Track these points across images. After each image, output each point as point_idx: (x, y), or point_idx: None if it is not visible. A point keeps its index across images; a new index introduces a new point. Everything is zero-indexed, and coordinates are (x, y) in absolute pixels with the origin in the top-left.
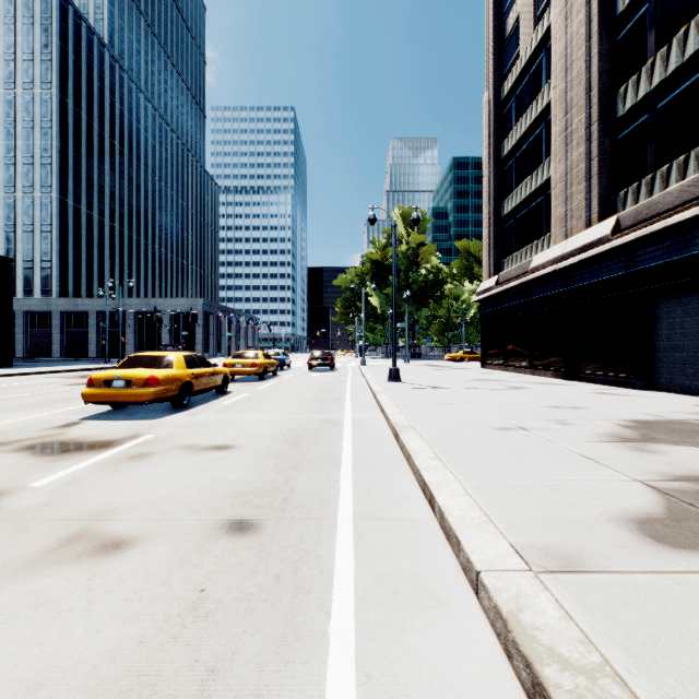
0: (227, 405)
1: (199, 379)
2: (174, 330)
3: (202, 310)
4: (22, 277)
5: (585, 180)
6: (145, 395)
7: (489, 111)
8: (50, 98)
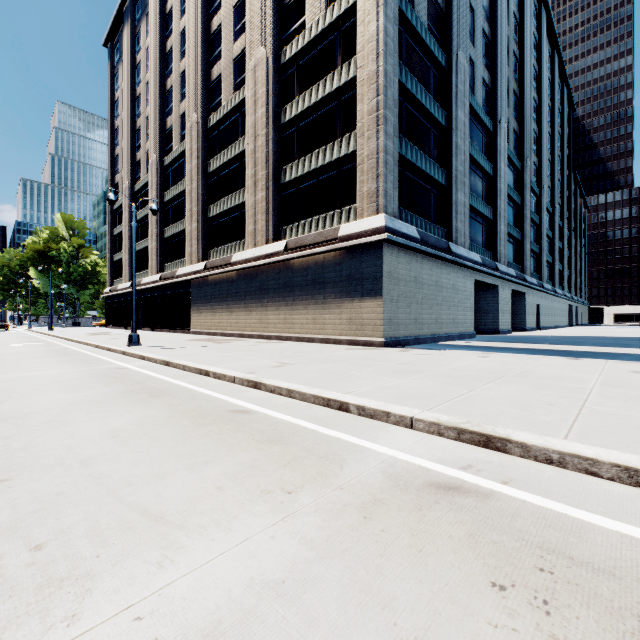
0: None
1: None
2: None
3: None
4: None
5: (129, 266)
6: None
7: (109, 211)
8: None
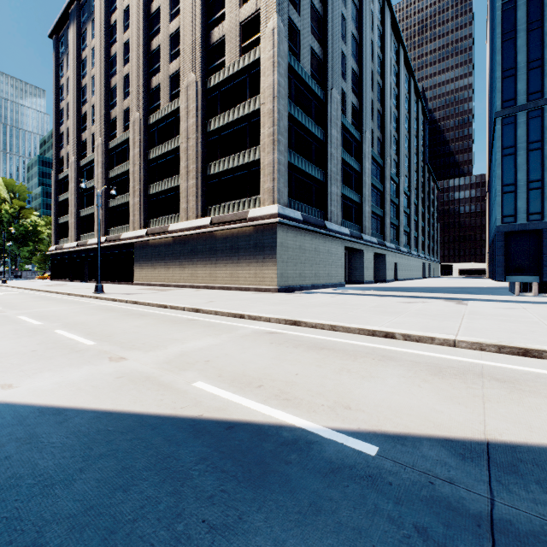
0: None
1: None
2: None
3: None
4: None
5: (75, 229)
6: None
7: (54, 180)
8: None
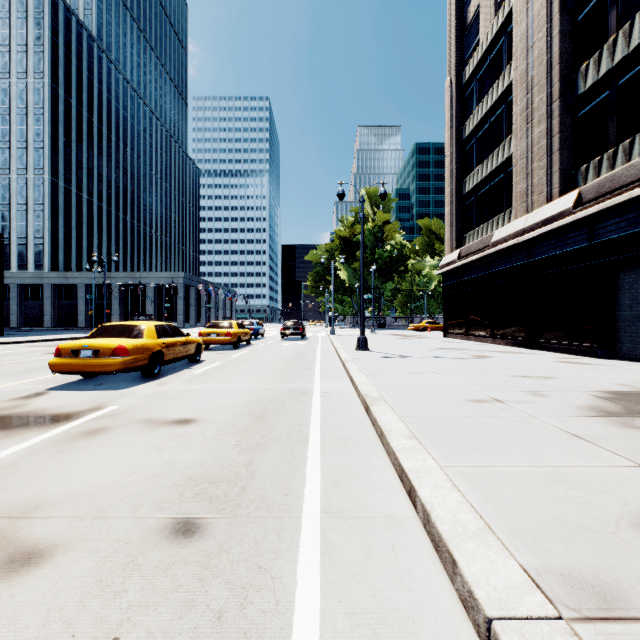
0: (198, 374)
1: (170, 348)
2: (157, 302)
3: (183, 283)
4: (16, 253)
5: (547, 156)
6: (113, 365)
7: (451, 95)
8: (42, 87)
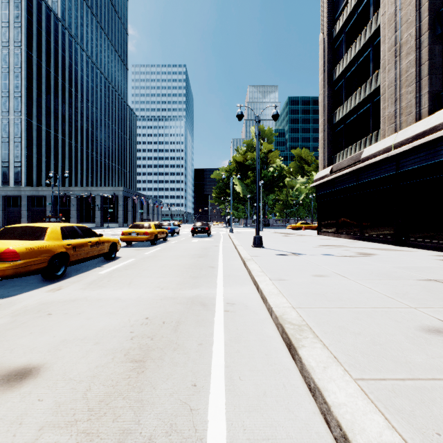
0: (103, 275)
1: (78, 249)
2: (103, 208)
3: (122, 195)
4: (1, 173)
5: (415, 82)
6: None
7: (324, 47)
8: (20, 52)
